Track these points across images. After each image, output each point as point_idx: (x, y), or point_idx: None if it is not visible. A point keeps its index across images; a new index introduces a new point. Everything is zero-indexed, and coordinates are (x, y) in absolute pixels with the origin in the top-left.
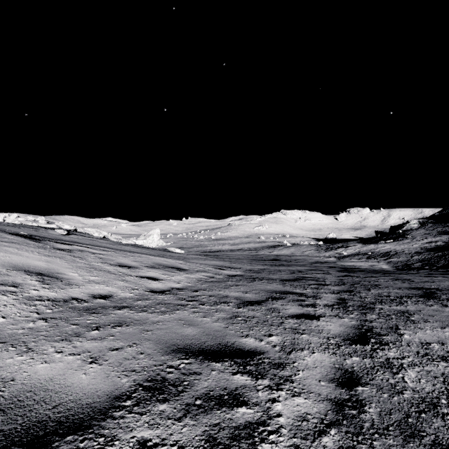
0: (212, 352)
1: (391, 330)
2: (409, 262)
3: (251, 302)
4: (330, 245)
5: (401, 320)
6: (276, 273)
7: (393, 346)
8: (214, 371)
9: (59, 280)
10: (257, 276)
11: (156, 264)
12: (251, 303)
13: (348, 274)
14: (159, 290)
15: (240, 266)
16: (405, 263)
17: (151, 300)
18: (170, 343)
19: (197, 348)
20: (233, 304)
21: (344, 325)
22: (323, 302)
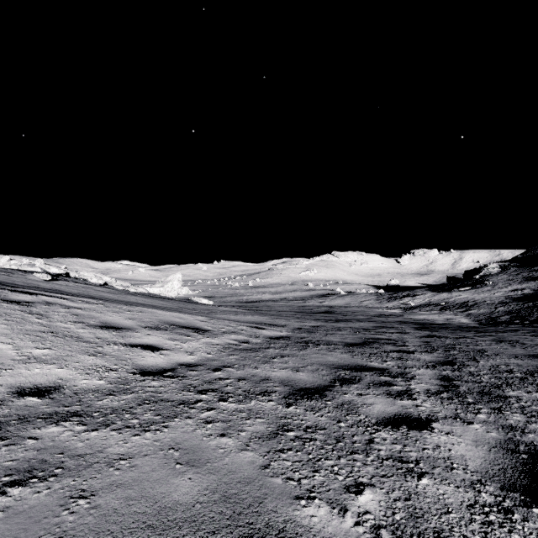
0: None
1: None
2: (493, 314)
3: (308, 389)
4: (394, 293)
5: None
6: (335, 332)
7: None
8: None
9: None
10: (310, 337)
11: (164, 323)
12: (308, 393)
13: (431, 334)
14: (156, 370)
15: (285, 323)
16: (488, 316)
17: (132, 394)
18: None
19: None
20: (279, 395)
21: (483, 443)
22: (421, 387)
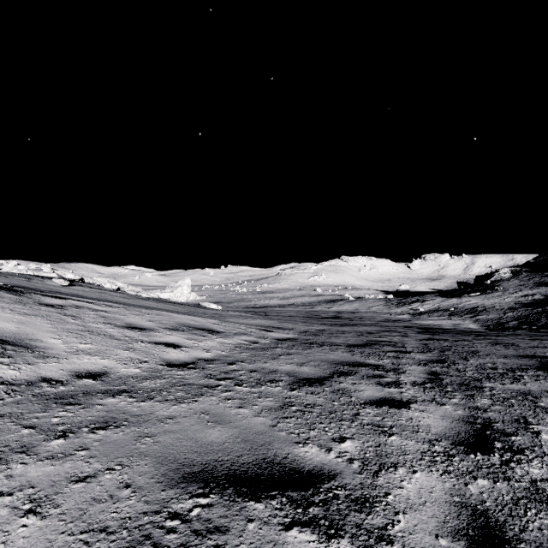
0: (249, 478)
1: (519, 424)
2: (502, 320)
3: (309, 379)
4: (403, 299)
5: (527, 408)
6: (340, 335)
7: (532, 456)
8: (251, 523)
9: (29, 351)
10: (315, 339)
11: (180, 325)
12: (309, 381)
13: (432, 337)
14: (180, 363)
15: (292, 327)
16: (496, 321)
17: (164, 379)
18: (181, 461)
19: (225, 470)
20: (284, 383)
21: (448, 418)
22: (409, 379)
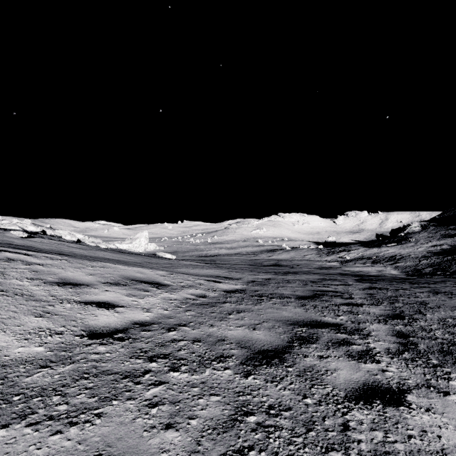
0: None
1: None
2: (418, 266)
3: (266, 352)
4: (332, 248)
5: None
6: (286, 285)
7: None
8: None
9: None
10: (264, 290)
11: (124, 278)
12: (267, 356)
13: (372, 285)
14: (107, 331)
15: (240, 276)
16: (414, 268)
17: (71, 364)
18: None
19: None
20: (236, 361)
21: None
22: (380, 345)
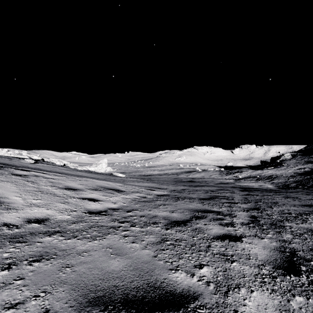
0: (137, 301)
1: None
2: (287, 182)
3: (177, 221)
4: (229, 170)
5: None
6: (194, 192)
7: None
8: None
9: None
10: (180, 195)
11: (99, 187)
12: (177, 223)
13: (249, 193)
14: (96, 211)
15: (166, 187)
16: (284, 183)
17: (85, 223)
18: (89, 287)
19: (120, 294)
20: (162, 224)
21: (267, 248)
22: (239, 221)
